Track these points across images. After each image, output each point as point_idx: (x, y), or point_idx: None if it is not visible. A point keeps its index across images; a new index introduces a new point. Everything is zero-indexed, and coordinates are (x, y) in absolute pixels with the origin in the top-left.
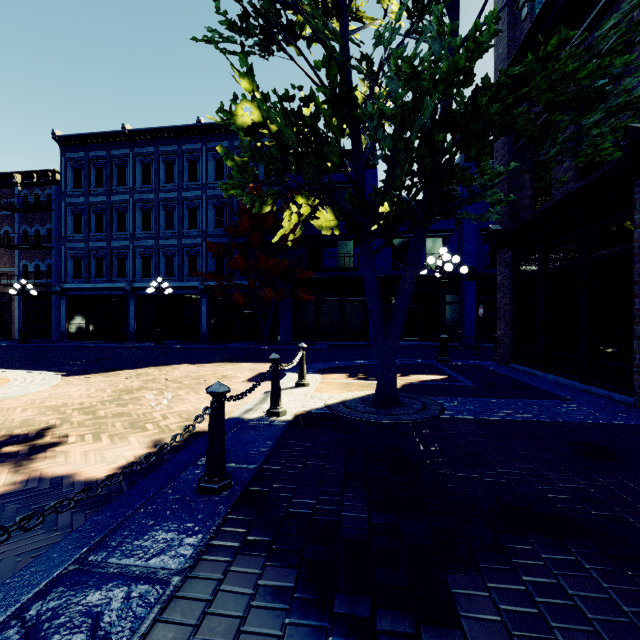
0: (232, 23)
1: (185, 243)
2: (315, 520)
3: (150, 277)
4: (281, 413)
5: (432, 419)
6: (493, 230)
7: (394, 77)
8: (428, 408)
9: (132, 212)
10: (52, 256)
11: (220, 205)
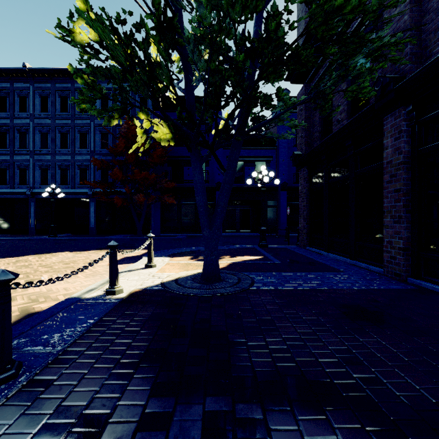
0: None
1: (77, 159)
2: (87, 413)
3: (47, 184)
4: (117, 292)
5: (242, 291)
6: (296, 154)
7: (202, 1)
8: (241, 282)
9: (32, 133)
10: None
11: (105, 131)
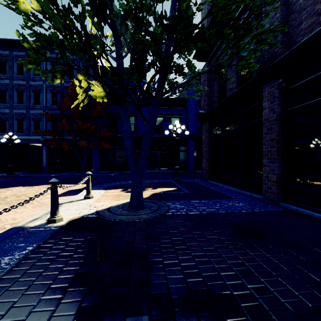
0: None
1: (31, 112)
2: None
3: (6, 132)
4: (57, 220)
5: (160, 216)
6: (200, 113)
7: None
8: (160, 209)
9: None
10: None
11: (55, 91)
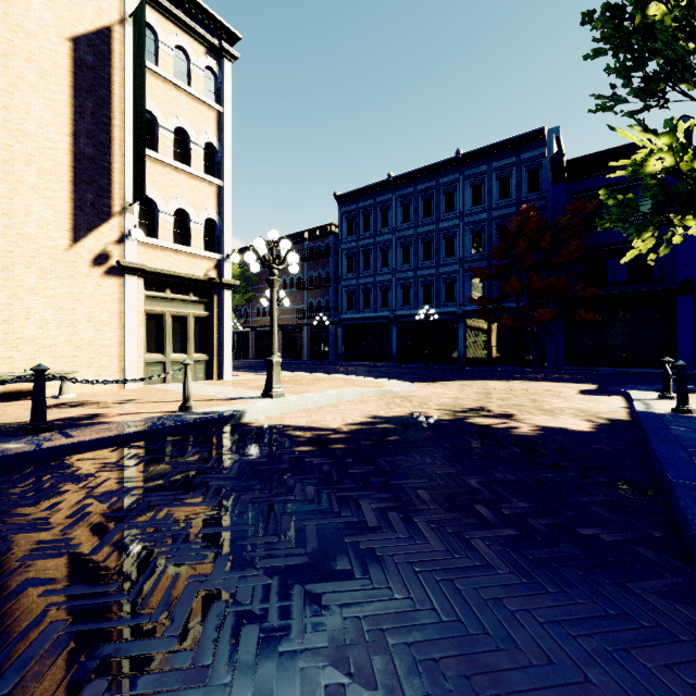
0: (637, 91)
1: (442, 271)
2: None
3: (409, 305)
4: (692, 411)
5: None
6: None
7: None
8: None
9: (394, 249)
10: (330, 293)
11: (477, 230)
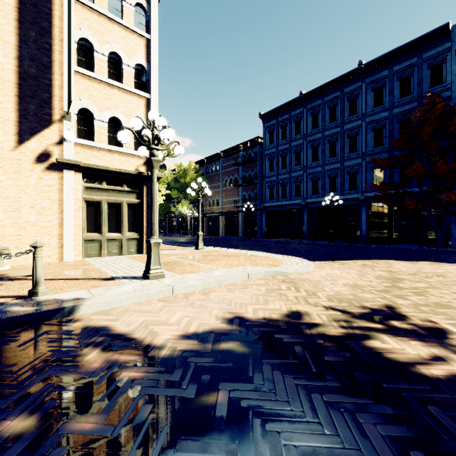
0: None
1: (346, 165)
2: None
3: (318, 194)
4: None
5: None
6: None
7: None
8: None
9: (305, 150)
10: (257, 188)
11: (378, 127)
